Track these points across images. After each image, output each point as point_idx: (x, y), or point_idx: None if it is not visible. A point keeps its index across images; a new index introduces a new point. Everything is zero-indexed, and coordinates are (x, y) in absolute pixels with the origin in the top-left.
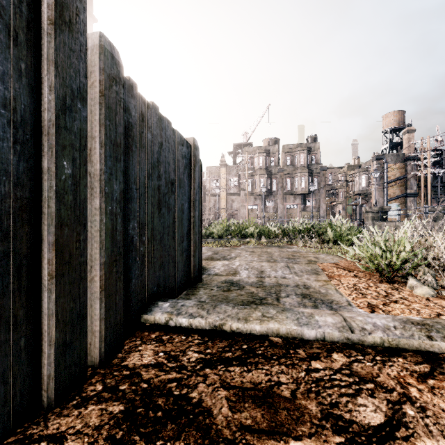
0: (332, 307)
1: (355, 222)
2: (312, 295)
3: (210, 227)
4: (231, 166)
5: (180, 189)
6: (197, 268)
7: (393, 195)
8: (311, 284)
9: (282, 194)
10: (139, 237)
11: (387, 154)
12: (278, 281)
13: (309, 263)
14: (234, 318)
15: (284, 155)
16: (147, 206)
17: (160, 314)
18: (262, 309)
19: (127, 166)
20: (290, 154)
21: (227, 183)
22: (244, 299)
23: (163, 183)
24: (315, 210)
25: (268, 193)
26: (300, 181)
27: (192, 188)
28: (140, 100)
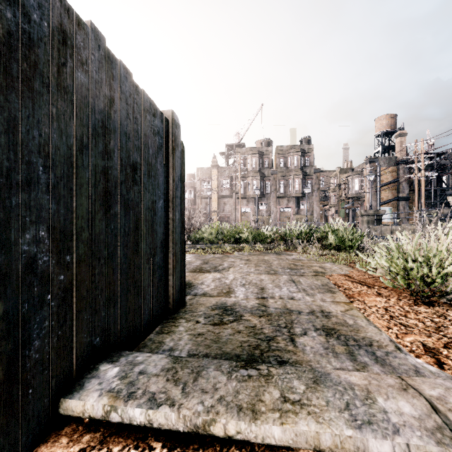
0: (375, 355)
1: (349, 225)
2: (338, 331)
3: (200, 232)
4: (223, 167)
5: (149, 179)
6: (177, 290)
7: (386, 199)
8: (329, 308)
9: (276, 197)
10: (54, 256)
11: (380, 157)
12: (286, 304)
13: (317, 276)
14: (232, 407)
15: (277, 157)
16: (75, 200)
17: (95, 398)
18: (279, 378)
19: (15, 116)
20: (283, 156)
21: (218, 185)
22: (243, 340)
23: (116, 164)
24: (309, 213)
25: (261, 196)
26: (294, 184)
27: (171, 180)
28: (58, 3)
